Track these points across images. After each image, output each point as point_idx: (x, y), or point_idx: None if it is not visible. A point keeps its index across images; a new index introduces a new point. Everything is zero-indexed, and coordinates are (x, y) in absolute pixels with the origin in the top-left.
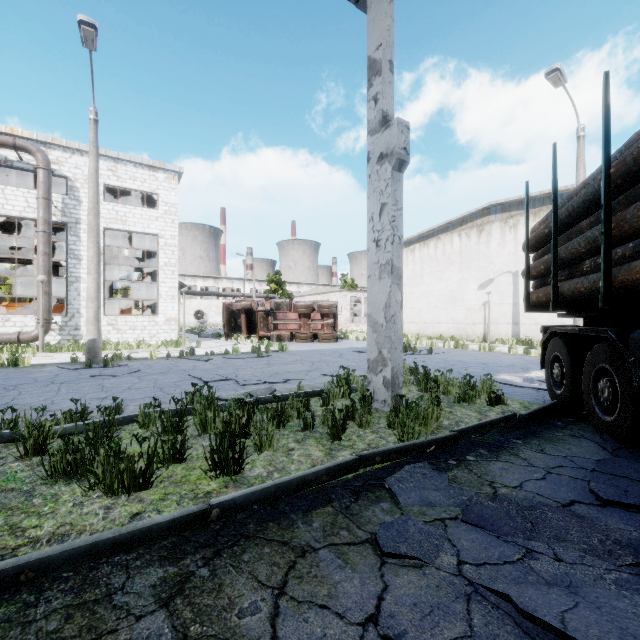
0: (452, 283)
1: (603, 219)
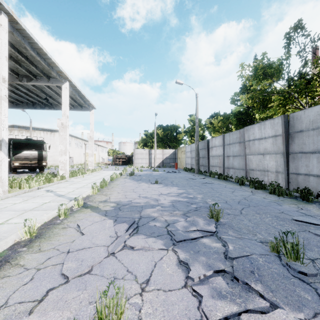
0: None
1: None
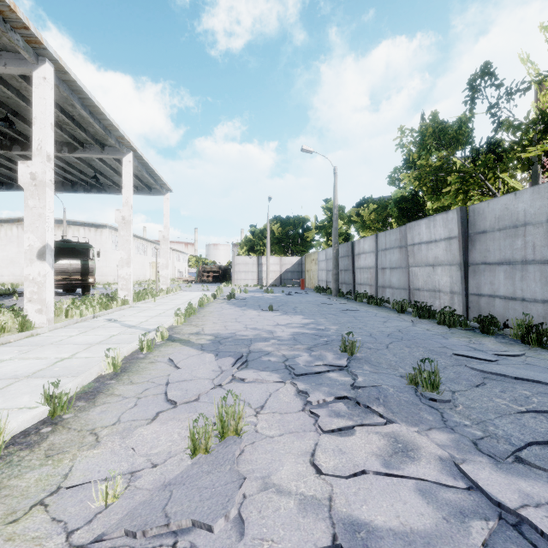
0: (12, 253)
1: None
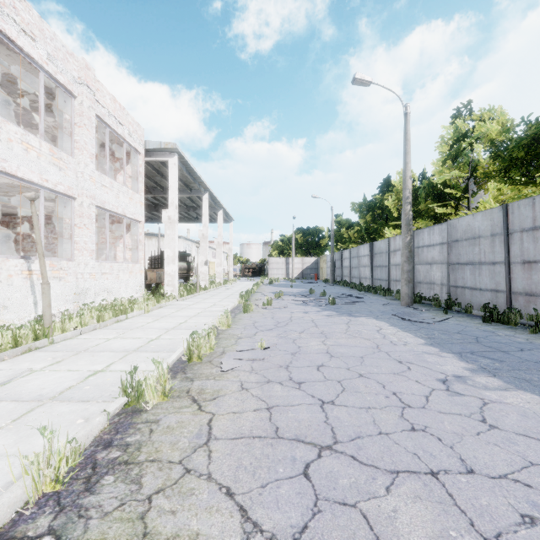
0: None
1: (155, 262)
